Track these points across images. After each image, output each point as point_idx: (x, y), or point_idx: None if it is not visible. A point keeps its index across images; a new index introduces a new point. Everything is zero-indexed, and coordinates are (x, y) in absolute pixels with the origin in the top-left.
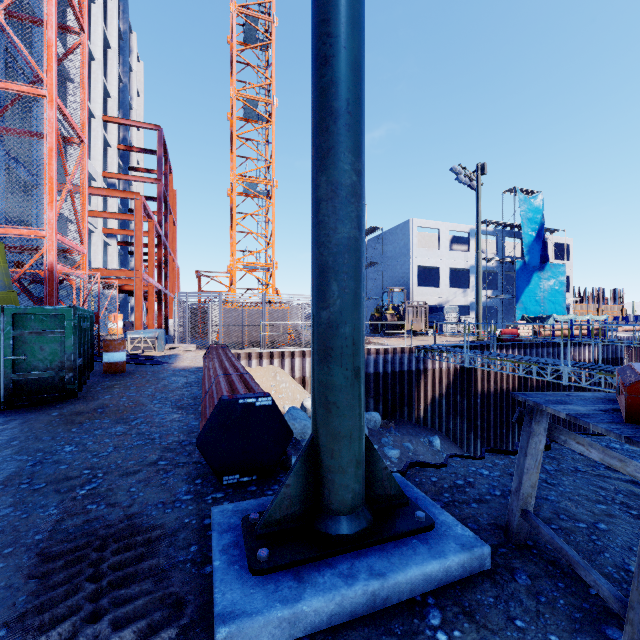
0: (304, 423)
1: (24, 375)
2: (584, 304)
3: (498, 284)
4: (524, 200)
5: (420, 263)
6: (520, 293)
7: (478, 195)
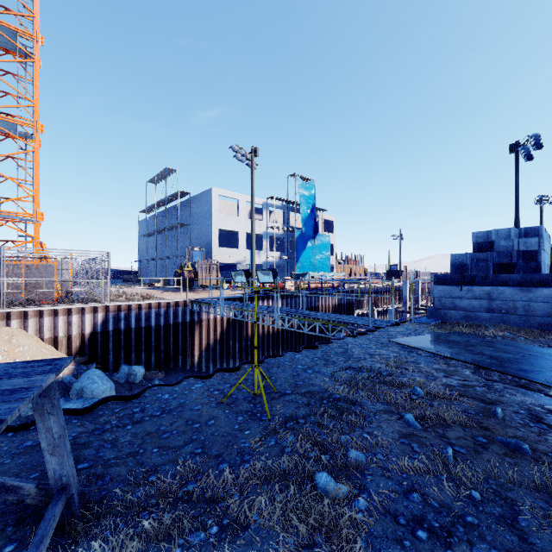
0: None
1: None
2: (342, 265)
3: (285, 248)
4: (302, 184)
5: (221, 227)
6: (299, 255)
7: (252, 173)
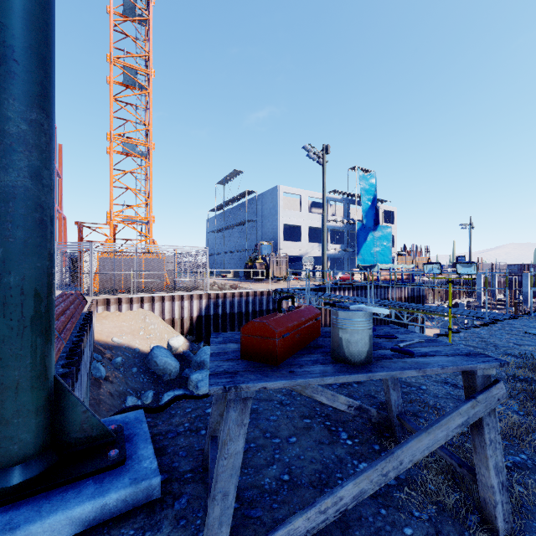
0: (165, 360)
1: None
2: (404, 256)
3: (345, 240)
4: (363, 176)
5: (285, 222)
6: (360, 247)
7: (324, 170)
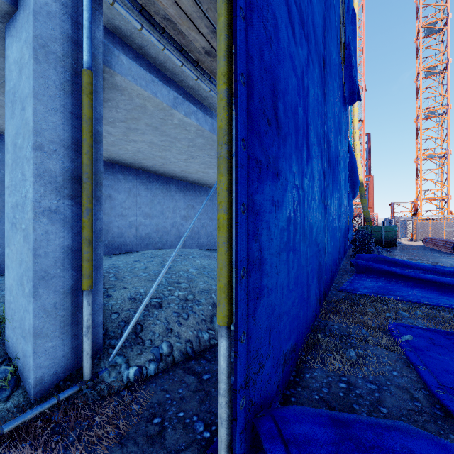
0: None
1: (386, 240)
2: None
3: None
4: None
5: None
6: None
7: None
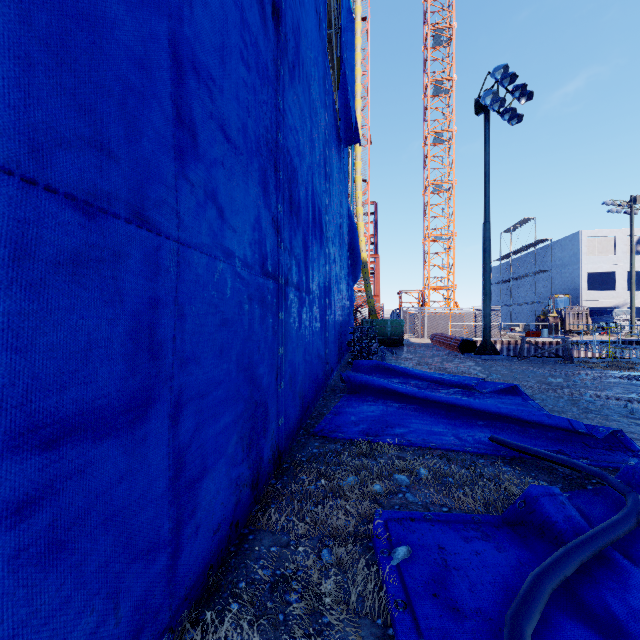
0: None
1: (393, 338)
2: None
3: None
4: None
5: (591, 270)
6: None
7: (631, 221)
